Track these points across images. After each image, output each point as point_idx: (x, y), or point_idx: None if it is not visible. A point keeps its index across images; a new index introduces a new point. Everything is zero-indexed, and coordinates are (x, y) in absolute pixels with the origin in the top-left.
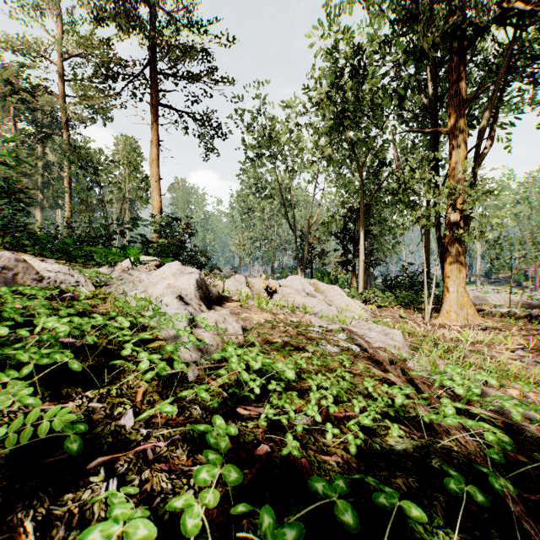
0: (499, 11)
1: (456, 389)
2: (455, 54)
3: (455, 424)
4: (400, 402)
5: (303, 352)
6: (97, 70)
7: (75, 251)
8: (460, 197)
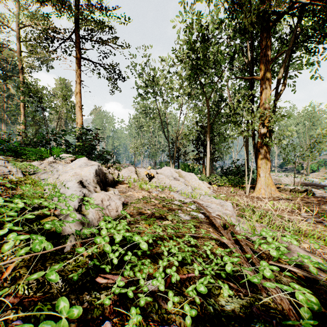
0: (290, 4)
1: (270, 251)
2: (263, 31)
3: (273, 287)
4: (229, 269)
5: (162, 221)
6: (40, 34)
7: (21, 151)
8: (266, 119)
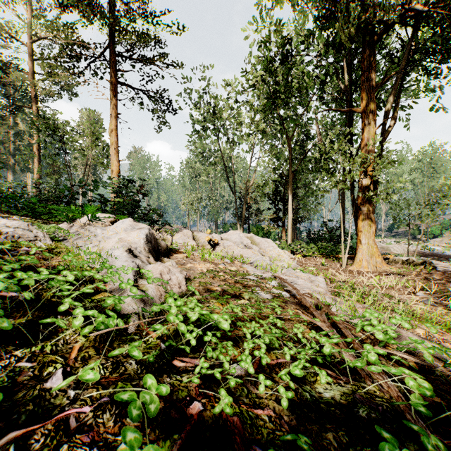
0: (402, 12)
1: (376, 334)
2: (366, 47)
3: (379, 371)
4: (328, 351)
5: (239, 300)
6: (62, 50)
7: (40, 209)
8: (370, 166)
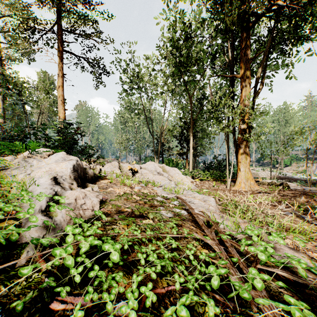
0: (269, 6)
1: (259, 255)
2: (244, 31)
3: (266, 304)
4: (216, 284)
5: (142, 221)
6: (19, 24)
7: None
8: (246, 116)
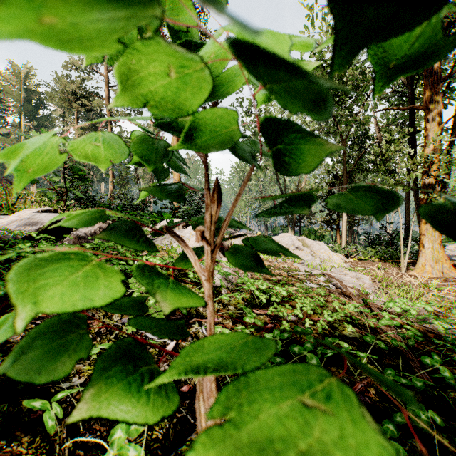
0: None
1: (395, 308)
2: None
3: (386, 324)
4: (351, 309)
5: (292, 285)
6: None
7: None
8: (435, 165)
